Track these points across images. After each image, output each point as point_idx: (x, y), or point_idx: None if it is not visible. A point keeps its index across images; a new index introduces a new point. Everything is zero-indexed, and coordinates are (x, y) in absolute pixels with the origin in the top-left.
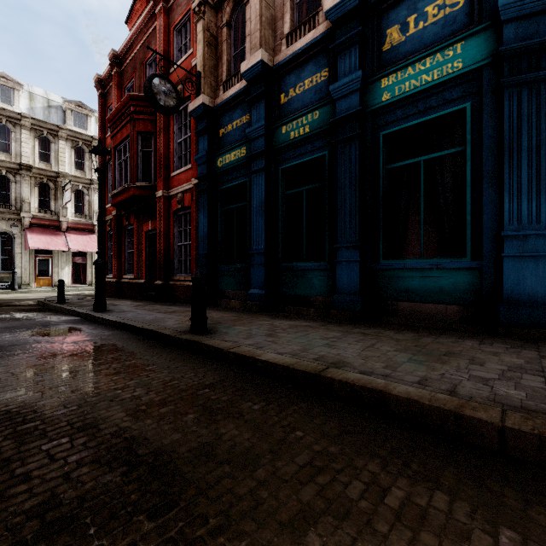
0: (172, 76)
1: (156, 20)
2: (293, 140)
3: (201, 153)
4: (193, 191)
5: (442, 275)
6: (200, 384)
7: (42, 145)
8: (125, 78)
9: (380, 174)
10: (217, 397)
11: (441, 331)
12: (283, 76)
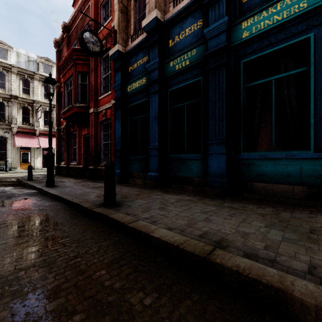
0: (99, 35)
1: (90, 1)
2: (177, 70)
3: (117, 83)
4: (112, 108)
5: (290, 164)
6: (98, 262)
7: (24, 84)
8: (72, 40)
9: (241, 90)
10: (110, 282)
11: (291, 206)
12: (171, 28)
